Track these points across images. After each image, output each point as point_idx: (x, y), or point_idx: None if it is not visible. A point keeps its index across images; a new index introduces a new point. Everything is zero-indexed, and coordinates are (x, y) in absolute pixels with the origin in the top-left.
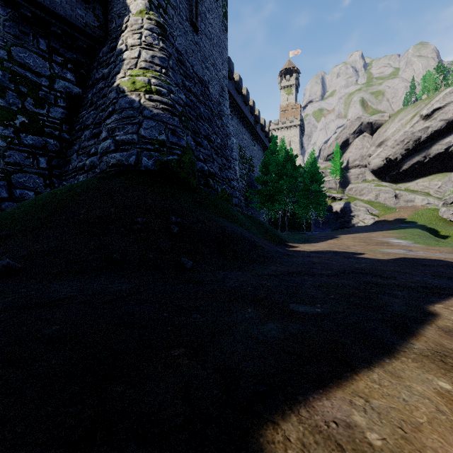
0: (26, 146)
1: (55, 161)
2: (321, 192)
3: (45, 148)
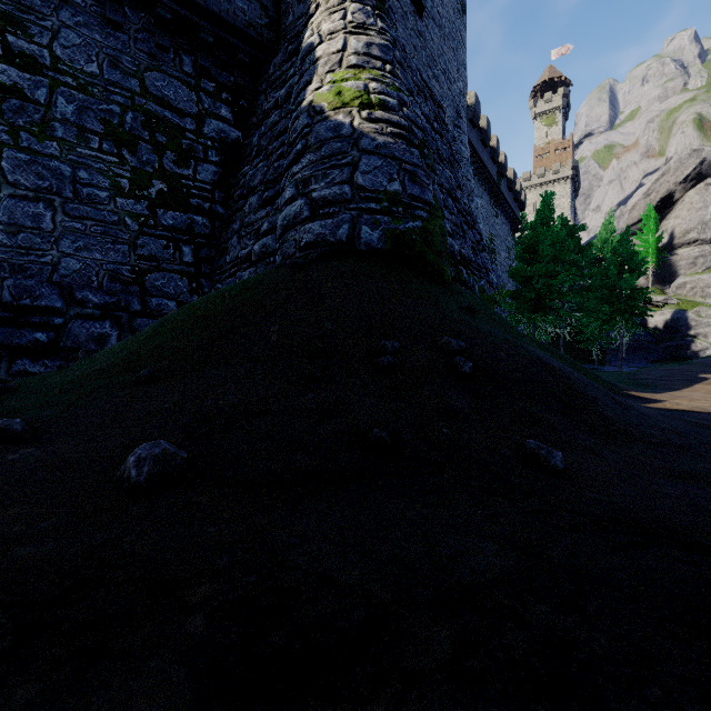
0: (165, 228)
1: (204, 251)
2: (640, 290)
3: (191, 231)
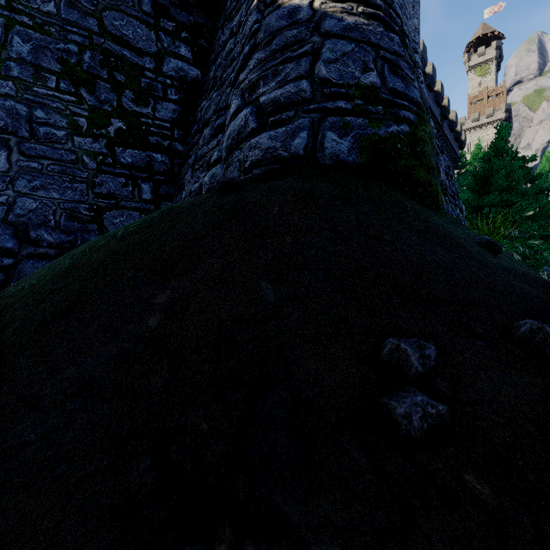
0: (123, 166)
1: (164, 187)
2: None
3: (150, 168)
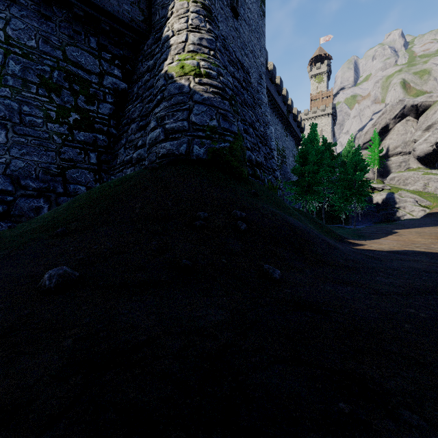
0: (78, 142)
1: (104, 156)
2: (366, 182)
3: (95, 143)
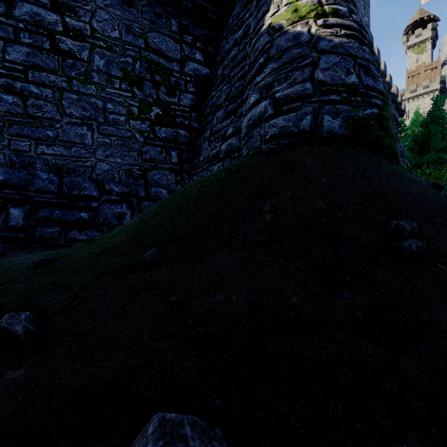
0: (160, 139)
1: (185, 154)
2: None
3: (176, 140)
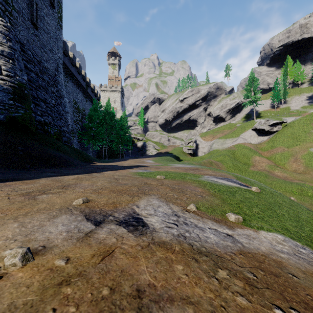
0: None
1: None
2: (125, 135)
3: None
